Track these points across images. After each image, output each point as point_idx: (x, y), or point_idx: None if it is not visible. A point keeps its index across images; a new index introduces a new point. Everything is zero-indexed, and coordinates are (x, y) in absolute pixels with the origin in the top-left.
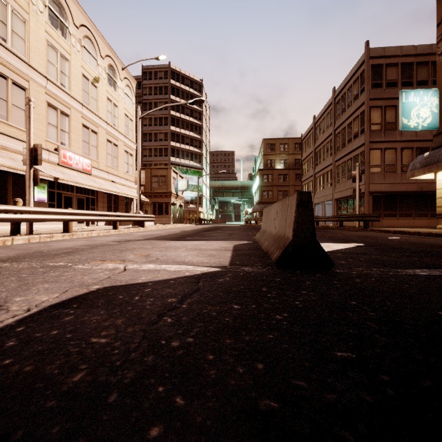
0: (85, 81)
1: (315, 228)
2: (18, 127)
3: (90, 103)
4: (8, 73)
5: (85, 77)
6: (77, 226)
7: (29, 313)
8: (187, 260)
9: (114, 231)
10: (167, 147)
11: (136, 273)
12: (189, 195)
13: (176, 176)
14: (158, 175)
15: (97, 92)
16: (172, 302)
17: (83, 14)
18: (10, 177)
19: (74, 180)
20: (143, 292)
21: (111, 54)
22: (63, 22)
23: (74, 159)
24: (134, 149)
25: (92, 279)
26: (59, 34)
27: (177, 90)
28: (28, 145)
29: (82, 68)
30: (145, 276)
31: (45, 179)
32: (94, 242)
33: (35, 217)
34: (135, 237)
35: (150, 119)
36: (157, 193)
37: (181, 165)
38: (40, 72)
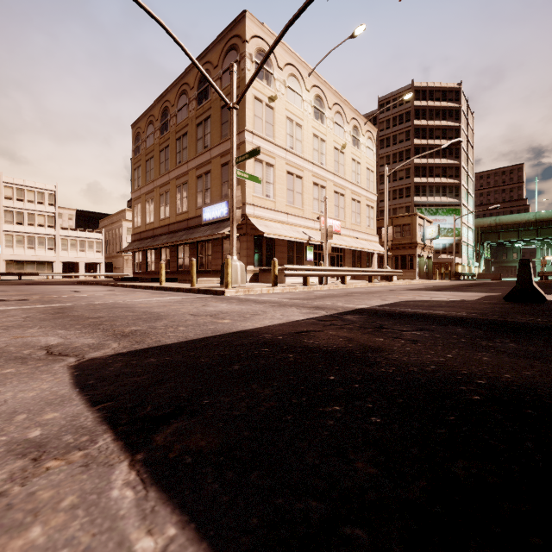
0: (335, 152)
1: (531, 280)
2: (298, 207)
3: (339, 170)
4: (294, 171)
5: (335, 149)
6: (330, 280)
7: (398, 301)
8: (446, 298)
9: (370, 284)
10: (409, 186)
11: (421, 299)
12: (440, 242)
13: (423, 222)
14: (400, 224)
15: (344, 158)
16: (443, 303)
17: (334, 94)
18: (294, 244)
19: (331, 242)
20: (430, 301)
21: (355, 116)
22: (322, 111)
23: (329, 223)
24: (374, 201)
25: (403, 299)
26: (319, 123)
27: (423, 111)
28: (325, 227)
29: (334, 142)
30: (426, 299)
31: (313, 243)
32: (372, 290)
33: (331, 273)
34: (394, 288)
35: (388, 157)
36: (400, 244)
37: (429, 204)
38: (309, 160)
